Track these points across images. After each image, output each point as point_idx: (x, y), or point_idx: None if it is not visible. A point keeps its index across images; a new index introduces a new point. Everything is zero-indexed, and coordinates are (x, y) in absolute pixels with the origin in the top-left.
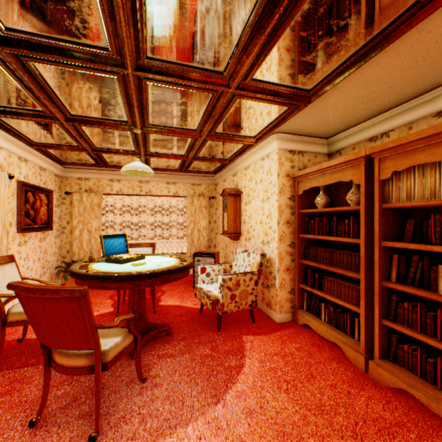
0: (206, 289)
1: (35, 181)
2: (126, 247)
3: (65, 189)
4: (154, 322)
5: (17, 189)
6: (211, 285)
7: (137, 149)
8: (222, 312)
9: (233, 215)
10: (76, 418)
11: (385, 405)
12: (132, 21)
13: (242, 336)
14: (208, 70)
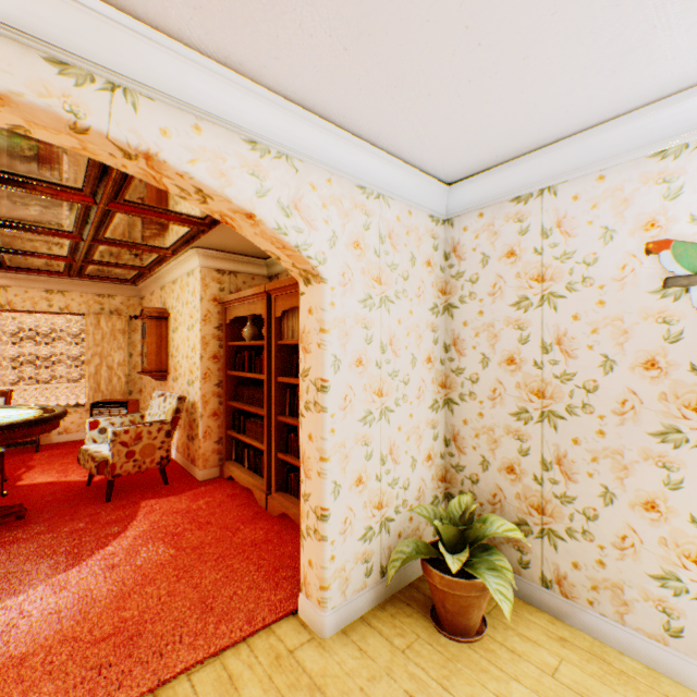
0: (94, 450)
1: None
2: None
3: None
4: None
5: None
6: (107, 444)
7: None
8: (113, 476)
9: (157, 346)
10: None
11: (266, 530)
12: None
13: (142, 502)
14: (60, 184)
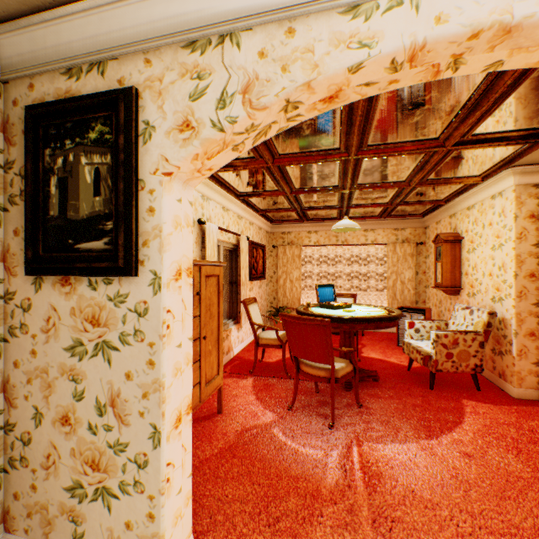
0: (414, 344)
1: (256, 239)
2: (334, 296)
3: (271, 243)
4: (360, 367)
5: (248, 247)
6: (421, 342)
7: (340, 204)
8: (434, 369)
9: (450, 266)
10: (314, 414)
11: None
12: (361, 132)
13: (460, 399)
14: (421, 140)
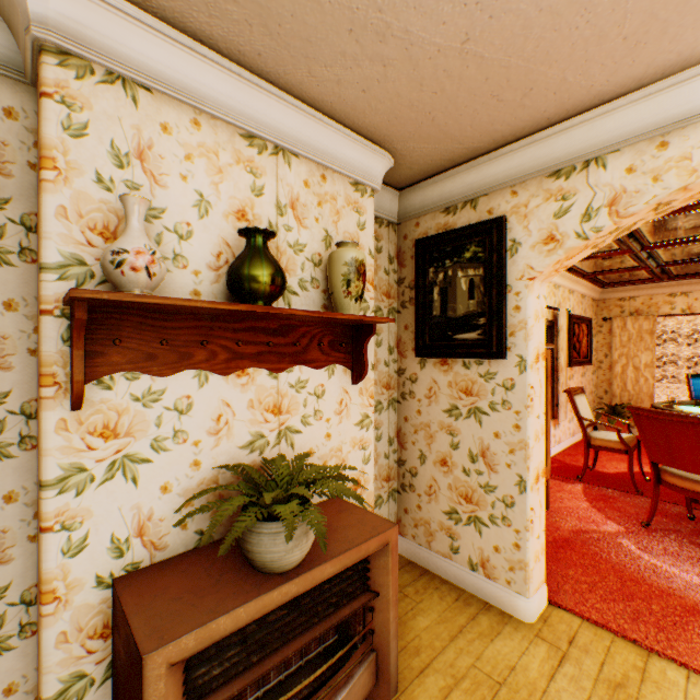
0: None
1: (577, 312)
2: None
3: (600, 315)
4: None
5: (566, 323)
6: None
7: None
8: None
9: None
10: (683, 541)
11: None
12: None
13: None
14: None
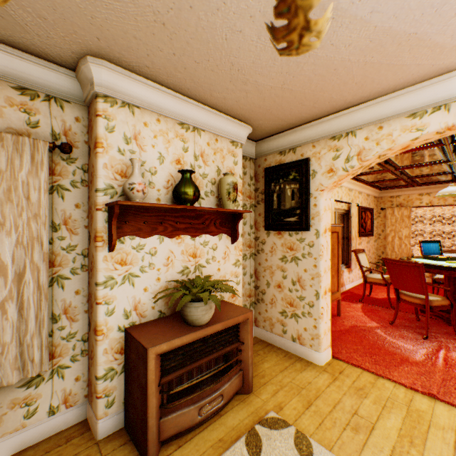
0: None
1: (364, 205)
2: (439, 251)
3: (379, 206)
4: None
5: (357, 211)
6: None
7: (450, 170)
8: None
9: None
10: (411, 331)
11: None
12: None
13: None
14: None
